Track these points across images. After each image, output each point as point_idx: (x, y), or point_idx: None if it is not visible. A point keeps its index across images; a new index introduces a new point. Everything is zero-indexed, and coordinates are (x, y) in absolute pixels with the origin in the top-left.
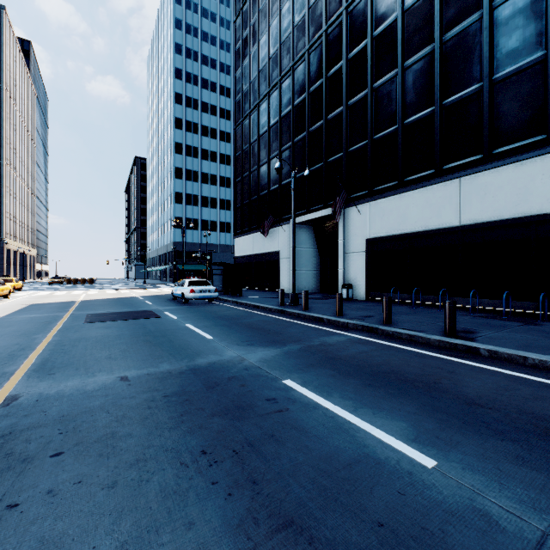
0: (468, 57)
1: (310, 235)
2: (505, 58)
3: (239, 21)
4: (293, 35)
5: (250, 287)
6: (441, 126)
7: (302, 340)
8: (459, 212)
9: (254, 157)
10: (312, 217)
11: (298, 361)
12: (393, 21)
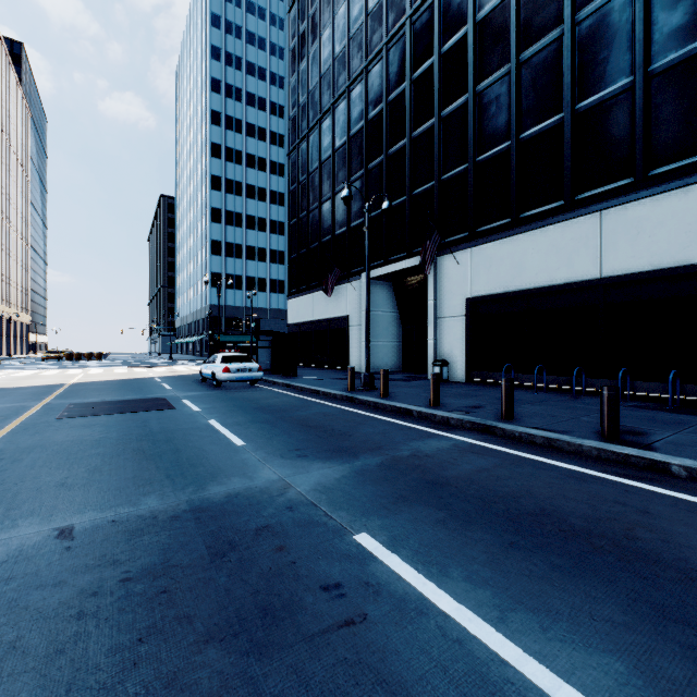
0: (613, 41)
1: (389, 294)
2: (668, 40)
3: (294, 12)
4: (366, 26)
5: (309, 364)
6: (573, 140)
7: (384, 448)
8: (599, 259)
9: (314, 191)
10: (392, 270)
11: (379, 489)
12: None
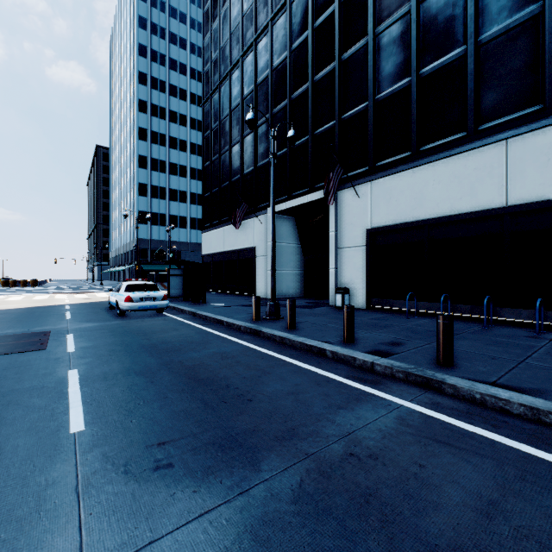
0: None
1: (292, 227)
2: None
3: None
4: None
5: (220, 290)
6: (476, 71)
7: (299, 433)
8: (505, 188)
9: (225, 136)
10: (295, 204)
11: None
12: None
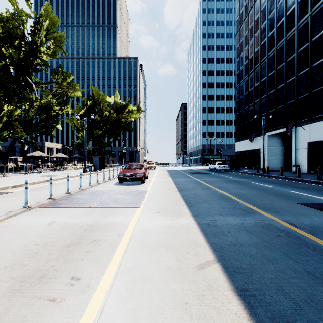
0: None
1: (278, 140)
2: None
3: (237, 35)
4: (267, 41)
5: (244, 167)
6: None
7: (260, 179)
8: None
9: (246, 102)
10: (278, 132)
11: (256, 181)
12: (322, 33)
